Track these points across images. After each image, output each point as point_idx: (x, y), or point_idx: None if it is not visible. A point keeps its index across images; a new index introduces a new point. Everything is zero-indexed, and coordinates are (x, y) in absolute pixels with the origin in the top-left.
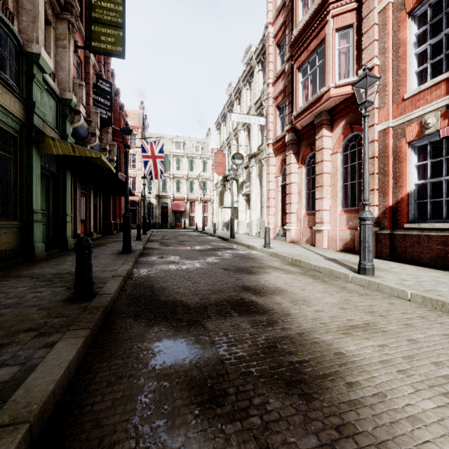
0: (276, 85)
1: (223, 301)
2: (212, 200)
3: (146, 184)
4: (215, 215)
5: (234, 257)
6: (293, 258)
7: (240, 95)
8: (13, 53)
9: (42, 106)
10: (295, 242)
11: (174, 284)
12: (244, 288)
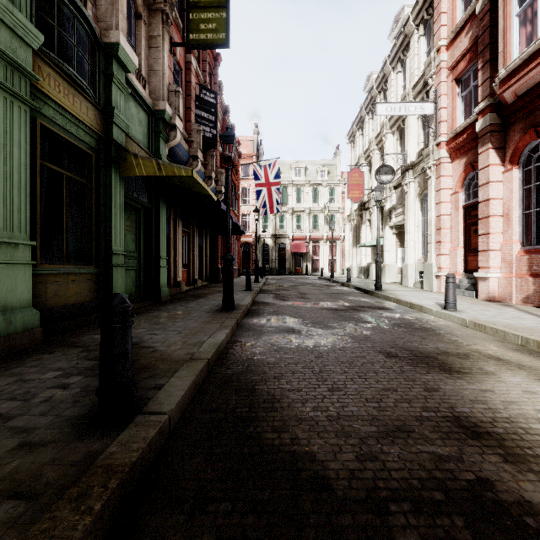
0: (455, 45)
1: (426, 482)
2: (341, 238)
3: (261, 221)
4: (346, 257)
5: (394, 325)
6: (530, 338)
7: (387, 84)
8: (88, 47)
9: (128, 119)
10: (496, 300)
11: (293, 387)
12: (463, 427)
